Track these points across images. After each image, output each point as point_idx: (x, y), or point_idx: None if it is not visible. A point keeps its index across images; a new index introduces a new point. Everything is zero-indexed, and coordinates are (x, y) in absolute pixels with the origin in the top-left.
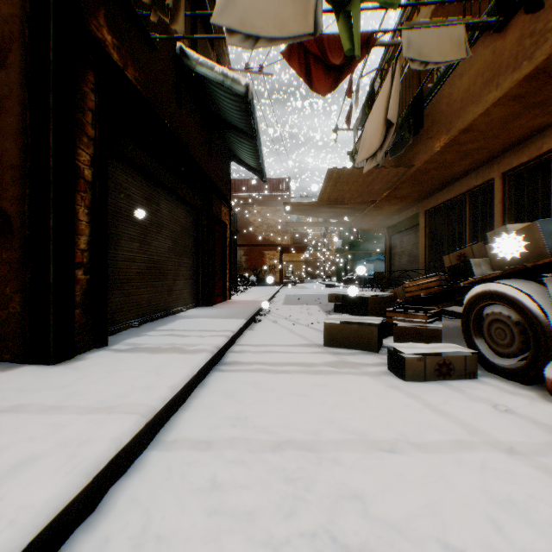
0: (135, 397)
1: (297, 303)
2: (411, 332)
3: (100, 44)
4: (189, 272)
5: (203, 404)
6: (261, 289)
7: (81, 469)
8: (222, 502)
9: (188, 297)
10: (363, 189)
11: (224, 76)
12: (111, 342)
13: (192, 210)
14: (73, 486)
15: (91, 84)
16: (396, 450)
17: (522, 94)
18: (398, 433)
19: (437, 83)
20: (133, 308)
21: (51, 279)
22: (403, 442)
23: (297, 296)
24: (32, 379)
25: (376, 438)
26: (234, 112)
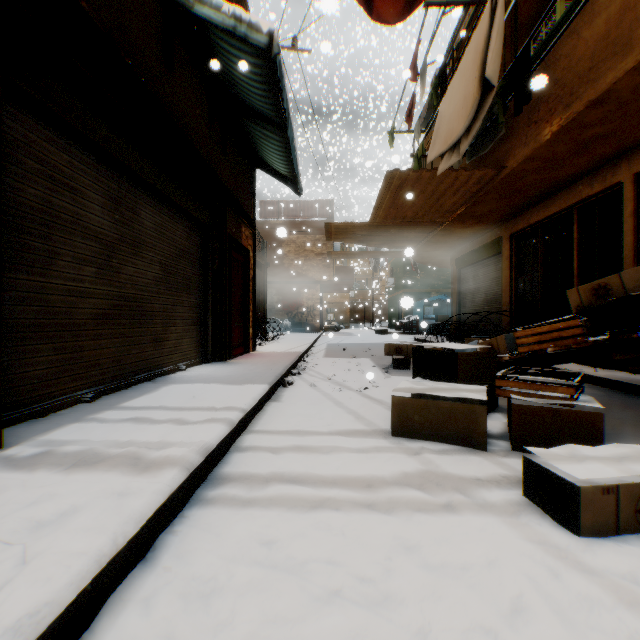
0: None
1: (342, 355)
2: (545, 416)
3: None
4: (192, 314)
5: None
6: (297, 336)
7: None
8: None
9: (190, 349)
10: (431, 204)
11: (236, 20)
12: (17, 439)
13: (197, 227)
14: None
15: None
16: None
17: None
18: None
19: (547, 40)
20: (84, 371)
21: None
22: None
23: (342, 345)
24: None
25: None
26: (254, 86)
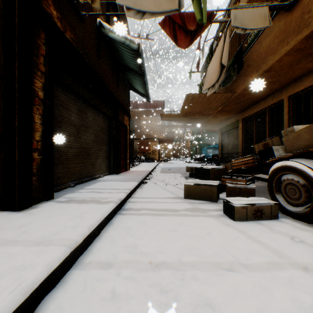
0: (65, 233)
1: (168, 172)
2: (237, 190)
3: (48, 15)
4: (105, 154)
5: (110, 236)
6: (147, 164)
7: (20, 289)
8: (118, 309)
9: (104, 168)
10: (206, 106)
11: (125, 38)
12: (56, 196)
13: (107, 118)
14: (13, 303)
15: (43, 39)
16: (232, 269)
17: (302, 48)
18: (233, 256)
19: (250, 43)
20: (70, 175)
21: (16, 158)
22: (236, 264)
23: (168, 168)
24: (2, 221)
25: (219, 260)
26: (131, 60)
